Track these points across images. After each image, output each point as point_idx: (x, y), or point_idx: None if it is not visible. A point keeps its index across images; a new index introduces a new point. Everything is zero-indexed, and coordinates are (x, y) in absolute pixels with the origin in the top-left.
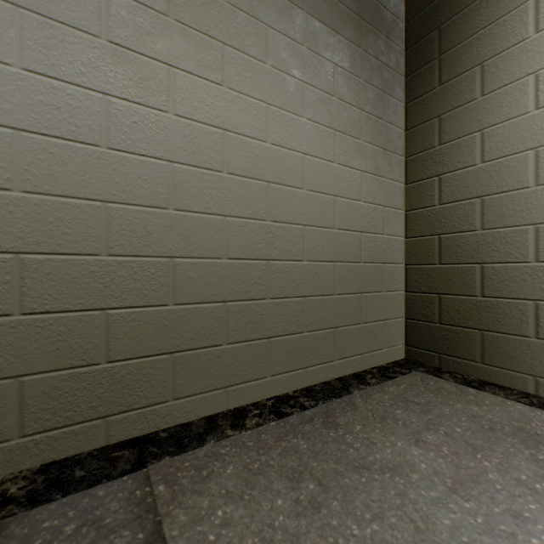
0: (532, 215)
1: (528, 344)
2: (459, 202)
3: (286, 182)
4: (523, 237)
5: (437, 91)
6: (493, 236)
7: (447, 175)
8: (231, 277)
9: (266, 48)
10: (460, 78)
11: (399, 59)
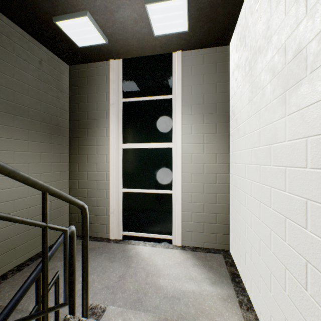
0: (96, 195)
1: (96, 225)
2: (83, 189)
3: (22, 197)
4: (95, 200)
5: (78, 155)
6: (90, 199)
7: (80, 180)
8: (0, 235)
9: (14, 158)
10: (83, 155)
11: (67, 141)
